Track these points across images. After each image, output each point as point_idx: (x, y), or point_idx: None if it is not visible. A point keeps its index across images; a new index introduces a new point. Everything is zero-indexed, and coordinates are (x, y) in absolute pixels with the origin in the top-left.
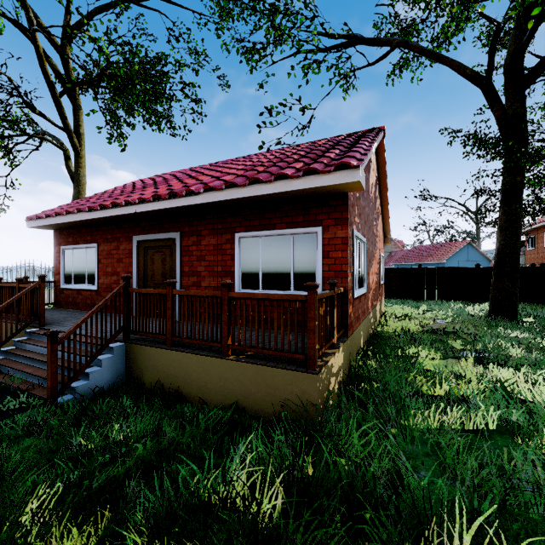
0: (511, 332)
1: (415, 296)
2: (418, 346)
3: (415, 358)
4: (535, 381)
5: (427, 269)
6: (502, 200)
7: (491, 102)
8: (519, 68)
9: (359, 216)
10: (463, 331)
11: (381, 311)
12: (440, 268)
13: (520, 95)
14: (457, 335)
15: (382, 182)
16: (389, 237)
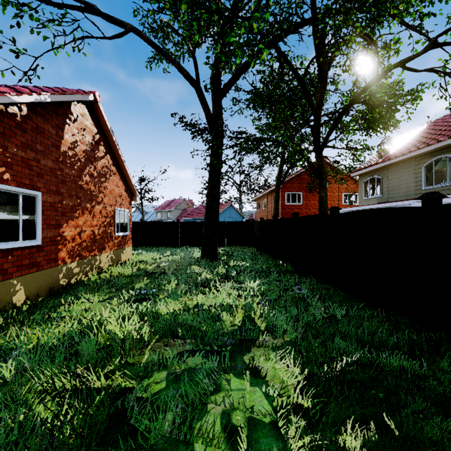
0: (199, 268)
1: (175, 244)
2: (102, 290)
3: (62, 307)
4: (139, 312)
5: (183, 223)
6: (209, 174)
7: (201, 101)
8: (218, 83)
9: (6, 166)
10: (165, 271)
11: (122, 259)
12: (192, 222)
13: (218, 102)
14: (155, 276)
15: (113, 145)
16: (137, 195)
